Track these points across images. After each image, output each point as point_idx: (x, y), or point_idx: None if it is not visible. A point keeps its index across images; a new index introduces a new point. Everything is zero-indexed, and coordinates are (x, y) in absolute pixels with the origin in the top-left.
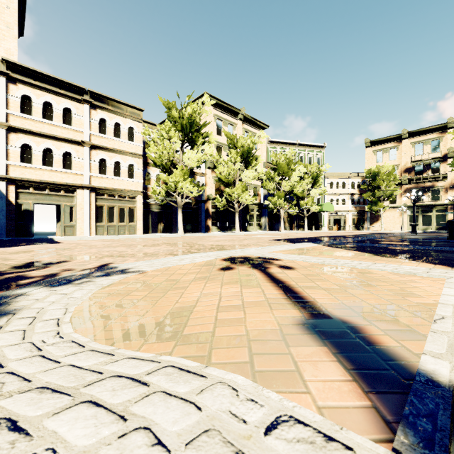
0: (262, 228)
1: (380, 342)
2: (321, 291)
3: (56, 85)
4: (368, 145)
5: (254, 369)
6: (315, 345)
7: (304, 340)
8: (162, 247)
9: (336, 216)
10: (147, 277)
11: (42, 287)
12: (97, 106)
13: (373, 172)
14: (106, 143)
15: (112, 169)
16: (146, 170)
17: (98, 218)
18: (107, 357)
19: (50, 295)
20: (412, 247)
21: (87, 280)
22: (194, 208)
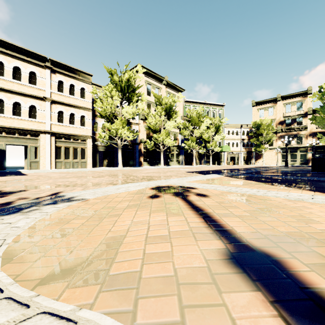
0: (180, 163)
1: (309, 280)
2: (235, 218)
3: (23, 54)
4: (254, 105)
5: None
6: (246, 287)
7: (233, 279)
8: (105, 178)
9: (232, 154)
10: (88, 204)
11: None
12: (56, 71)
13: (257, 123)
14: (63, 99)
15: (68, 119)
16: (94, 120)
17: (57, 156)
18: (19, 311)
19: None
20: (290, 178)
21: (35, 208)
22: (130, 148)
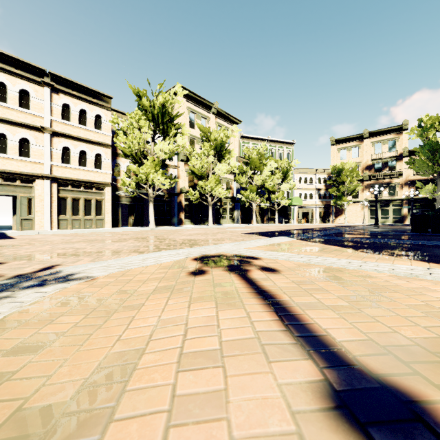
0: (234, 221)
1: None
2: (327, 312)
3: (11, 64)
4: (333, 143)
5: None
6: None
7: None
8: (128, 242)
9: (304, 209)
10: (94, 286)
11: None
12: (60, 90)
13: (338, 168)
14: (69, 130)
15: (77, 159)
16: (115, 161)
17: (61, 211)
18: None
19: None
20: (387, 241)
21: (5, 295)
22: (166, 201)
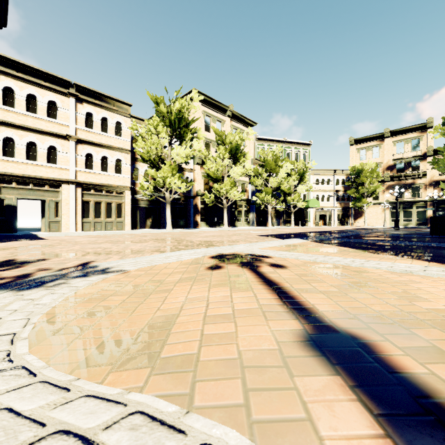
0: (250, 224)
1: (401, 366)
2: (319, 295)
3: (40, 77)
4: (352, 143)
5: (250, 413)
6: (324, 372)
7: (309, 363)
8: (149, 243)
9: (322, 211)
10: (129, 277)
11: (7, 291)
12: (83, 100)
13: (357, 169)
14: (92, 138)
15: (99, 164)
16: (134, 165)
17: (84, 214)
18: (59, 395)
19: (14, 301)
20: (400, 243)
21: (62, 282)
22: (182, 203)
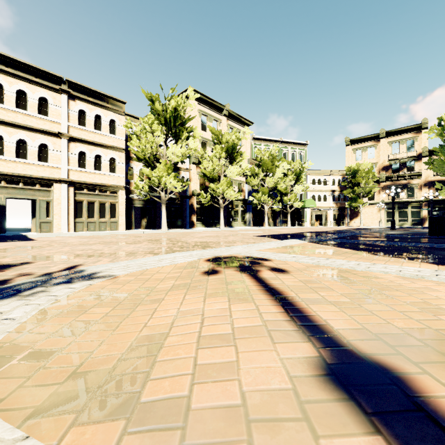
0: (246, 224)
1: None
2: (329, 306)
3: (31, 73)
4: (348, 144)
5: None
6: (355, 425)
7: (334, 410)
8: (142, 244)
9: (318, 211)
10: (117, 283)
11: None
12: (76, 97)
13: (353, 169)
14: (85, 136)
15: (92, 163)
16: (129, 164)
17: (77, 214)
18: None
19: None
20: (401, 244)
21: (40, 290)
22: (178, 203)
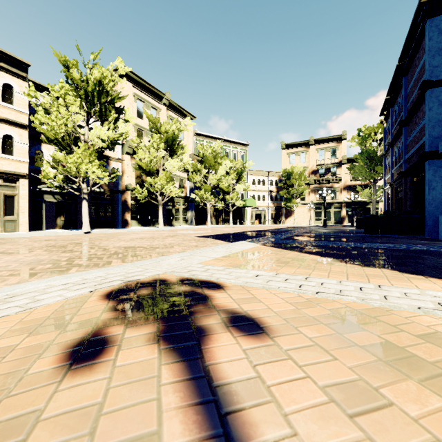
0: (188, 223)
1: None
2: None
3: None
4: (284, 148)
5: None
6: None
7: None
8: (30, 254)
9: (258, 210)
10: None
11: None
12: None
13: (288, 171)
14: None
15: None
16: (36, 147)
17: None
18: None
19: None
20: (357, 246)
21: None
22: (107, 199)
